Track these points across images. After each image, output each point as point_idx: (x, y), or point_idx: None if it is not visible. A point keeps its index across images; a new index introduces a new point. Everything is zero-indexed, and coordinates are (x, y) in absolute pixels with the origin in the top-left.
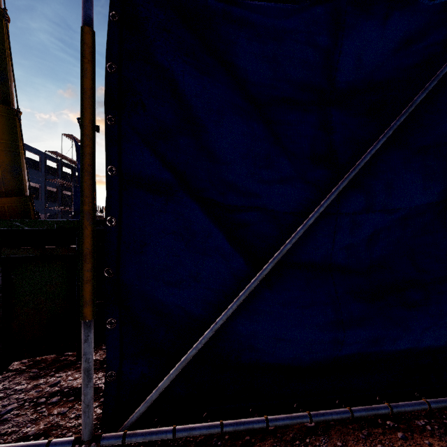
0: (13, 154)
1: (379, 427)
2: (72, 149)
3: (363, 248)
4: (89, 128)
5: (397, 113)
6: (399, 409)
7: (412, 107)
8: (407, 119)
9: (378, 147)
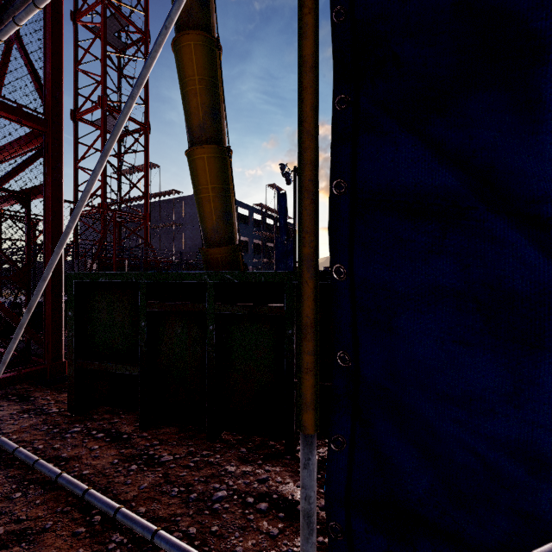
0: (225, 198)
1: None
2: (274, 198)
3: None
4: (310, 120)
5: None
6: None
7: None
8: None
9: None
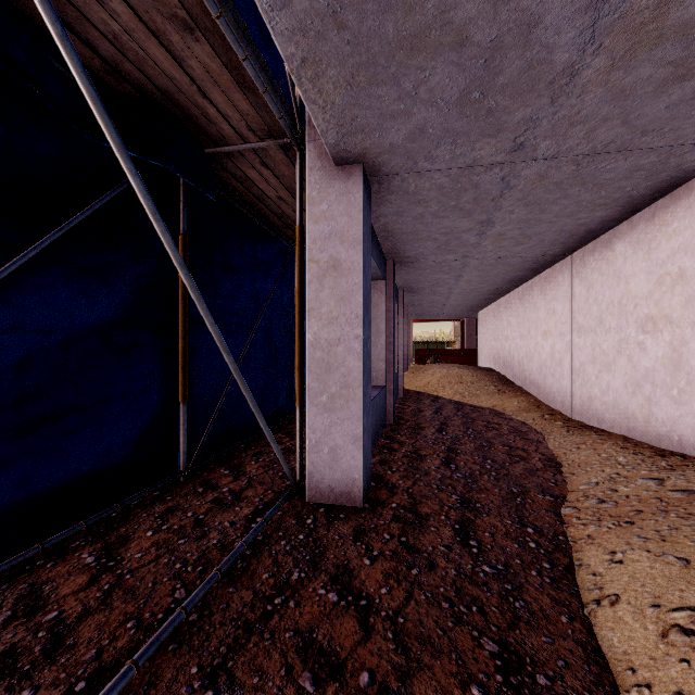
0: None
1: (27, 572)
2: None
3: (10, 376)
4: None
5: (58, 224)
6: (52, 542)
7: (70, 227)
8: (69, 234)
9: (27, 259)
